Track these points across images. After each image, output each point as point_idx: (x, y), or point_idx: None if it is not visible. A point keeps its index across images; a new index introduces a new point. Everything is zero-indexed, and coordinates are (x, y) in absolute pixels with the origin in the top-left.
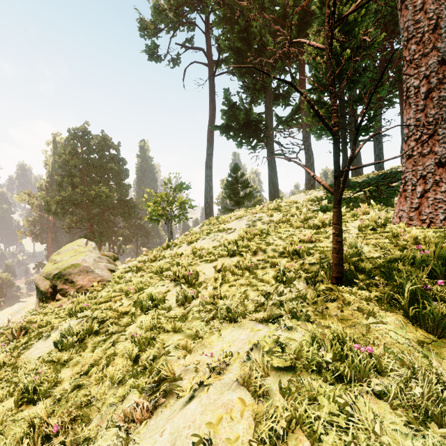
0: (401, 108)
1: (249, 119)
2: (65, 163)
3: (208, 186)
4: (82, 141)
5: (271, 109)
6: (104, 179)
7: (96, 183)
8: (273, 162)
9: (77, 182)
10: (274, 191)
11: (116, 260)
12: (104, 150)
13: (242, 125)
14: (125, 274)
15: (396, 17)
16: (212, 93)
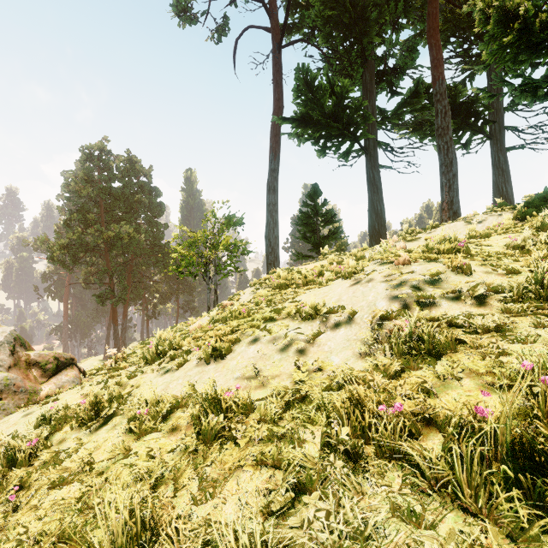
0: None
1: (339, 103)
2: (76, 194)
3: (272, 220)
4: (98, 164)
5: (373, 93)
6: (129, 216)
7: (119, 222)
8: (377, 178)
9: (93, 219)
10: (379, 226)
11: (65, 367)
12: (130, 176)
13: (328, 115)
14: None
15: None
16: (278, 74)
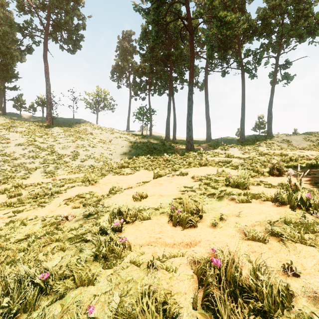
0: None
1: None
2: None
3: None
4: None
5: None
6: None
7: None
8: None
9: None
10: None
11: None
12: None
13: None
14: None
15: None
16: None
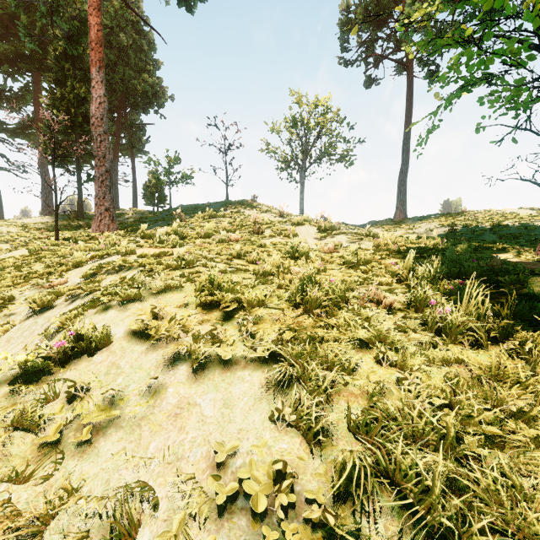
0: (132, 165)
1: None
2: None
3: None
4: None
5: None
6: None
7: None
8: None
9: None
10: None
11: None
12: None
13: None
14: None
15: (126, 97)
16: None
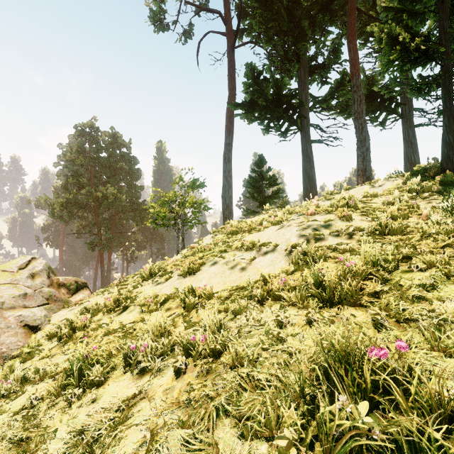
0: None
1: (279, 93)
2: (71, 162)
3: (227, 183)
4: (89, 138)
5: (306, 84)
6: (113, 180)
7: (105, 184)
8: (309, 150)
9: (84, 183)
10: (311, 188)
11: (82, 288)
12: (114, 148)
13: (270, 102)
14: (47, 343)
15: None
16: (232, 69)
